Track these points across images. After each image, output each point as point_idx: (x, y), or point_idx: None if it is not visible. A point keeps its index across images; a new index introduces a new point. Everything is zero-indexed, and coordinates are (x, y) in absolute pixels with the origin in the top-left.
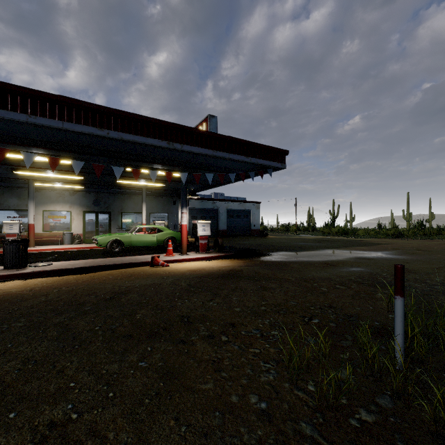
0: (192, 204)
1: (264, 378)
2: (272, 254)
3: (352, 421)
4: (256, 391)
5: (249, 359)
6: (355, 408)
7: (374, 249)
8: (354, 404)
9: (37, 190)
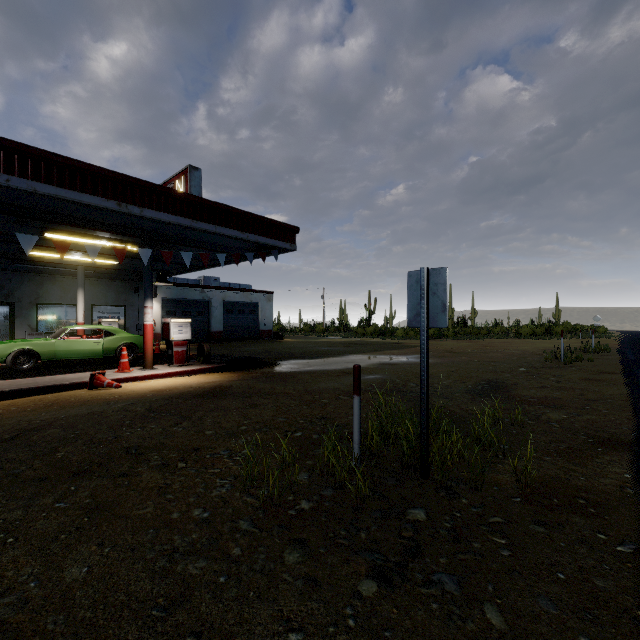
0: (168, 293)
1: (216, 493)
2: (280, 364)
3: (291, 512)
4: (202, 505)
5: (205, 479)
6: (299, 502)
7: (405, 352)
8: (300, 499)
9: None
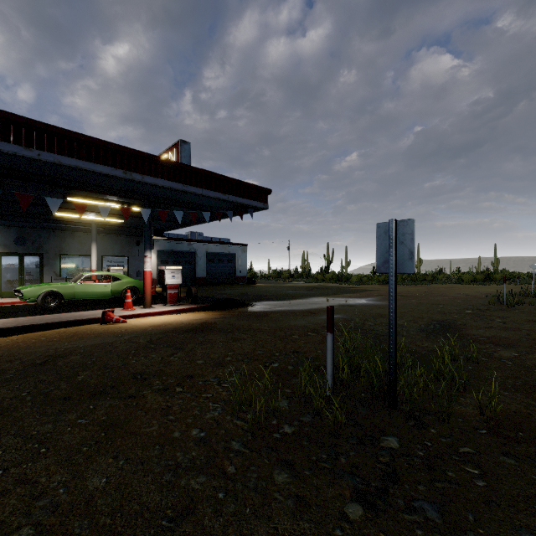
0: (162, 246)
1: (210, 415)
2: (255, 304)
3: (276, 435)
4: (199, 426)
5: (199, 403)
6: (282, 426)
7: (360, 296)
8: (282, 423)
9: None
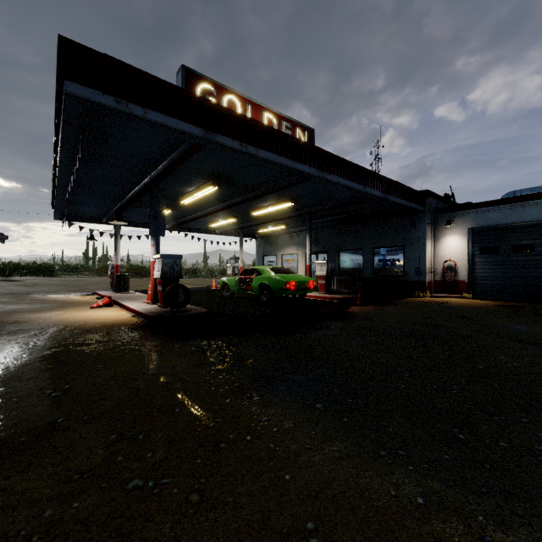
0: (480, 219)
1: None
2: (176, 343)
3: None
4: None
5: None
6: None
7: None
8: None
9: (279, 236)
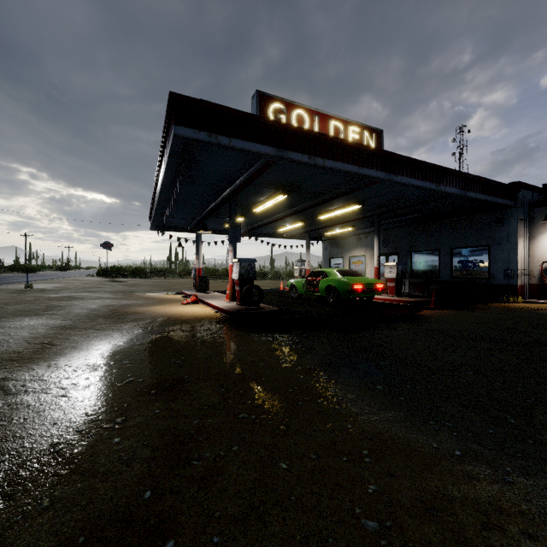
0: None
1: None
2: (255, 334)
3: None
4: None
5: None
6: None
7: None
8: None
9: (346, 238)
